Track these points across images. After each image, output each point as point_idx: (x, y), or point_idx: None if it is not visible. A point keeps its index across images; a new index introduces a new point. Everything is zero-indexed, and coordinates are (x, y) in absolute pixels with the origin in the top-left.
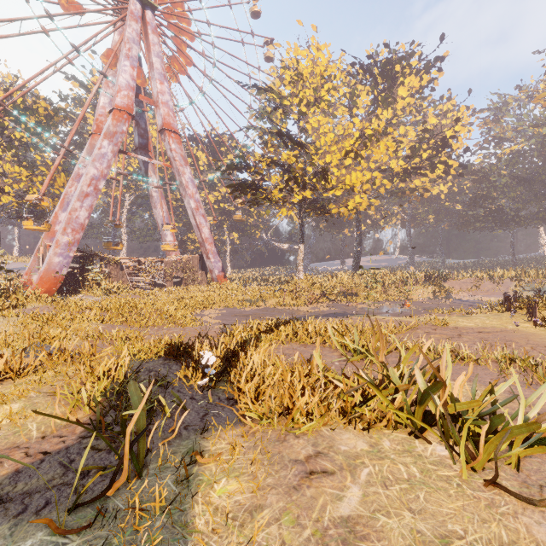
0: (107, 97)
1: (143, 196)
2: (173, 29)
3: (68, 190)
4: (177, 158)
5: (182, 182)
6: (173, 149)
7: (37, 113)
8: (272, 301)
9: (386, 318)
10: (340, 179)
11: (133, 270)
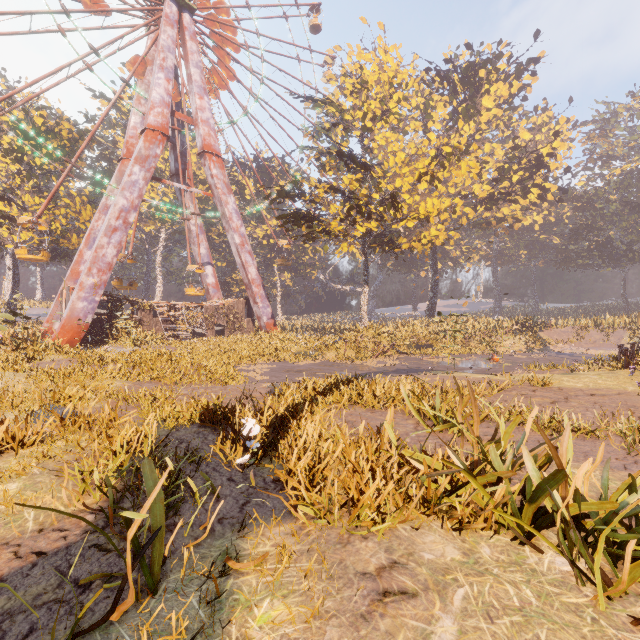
0: (138, 116)
1: (181, 231)
2: (215, 35)
3: (95, 224)
4: (219, 185)
5: (224, 214)
6: (215, 175)
7: (60, 136)
8: (331, 354)
9: (471, 376)
10: (413, 207)
11: (168, 316)
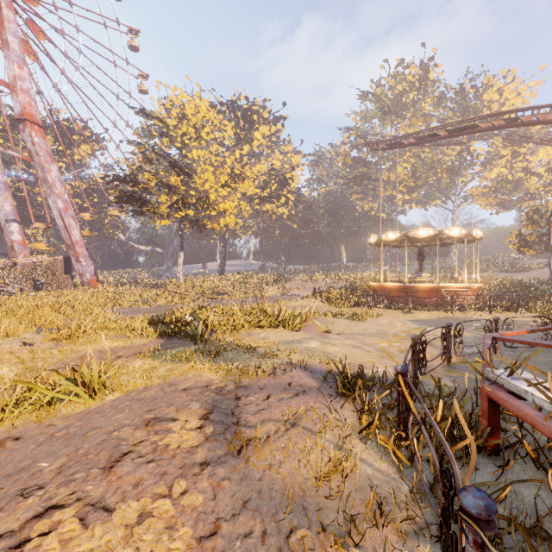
0: None
1: None
2: (26, 1)
3: None
4: (41, 153)
5: (47, 180)
6: (36, 143)
7: None
8: (162, 301)
9: None
10: (216, 203)
11: None
